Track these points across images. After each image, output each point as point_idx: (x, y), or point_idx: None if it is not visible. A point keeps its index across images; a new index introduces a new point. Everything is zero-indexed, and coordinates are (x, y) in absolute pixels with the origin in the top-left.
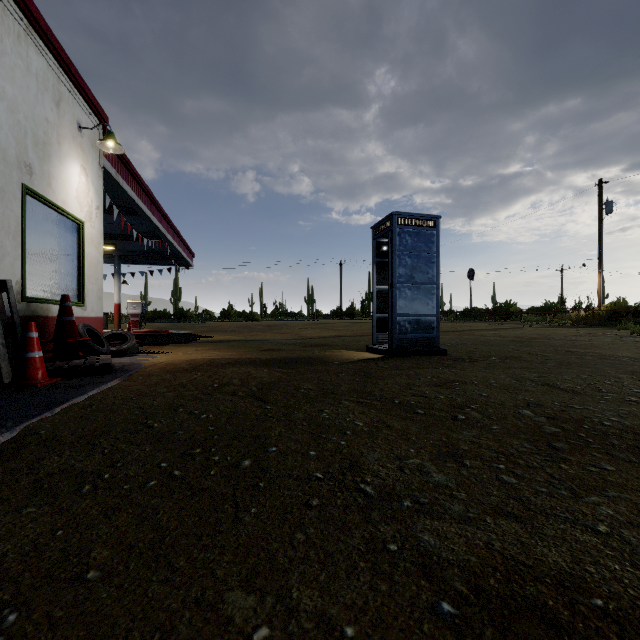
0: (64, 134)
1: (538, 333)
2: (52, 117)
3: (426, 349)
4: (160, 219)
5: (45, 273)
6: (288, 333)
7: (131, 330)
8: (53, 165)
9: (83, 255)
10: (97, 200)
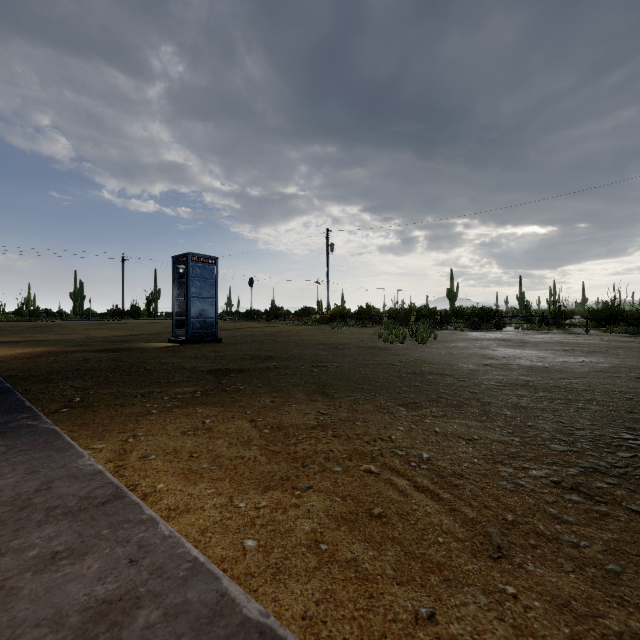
0: None
1: (286, 329)
2: None
3: (209, 339)
4: None
5: None
6: (73, 334)
7: None
8: None
9: None
10: None
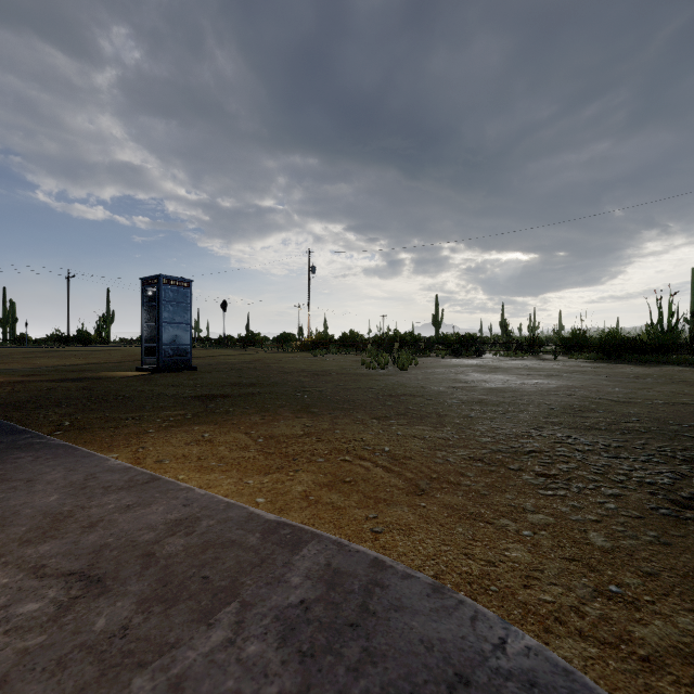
0: None
1: (265, 357)
2: None
3: (183, 367)
4: None
5: None
6: (13, 363)
7: None
8: None
9: None
10: None
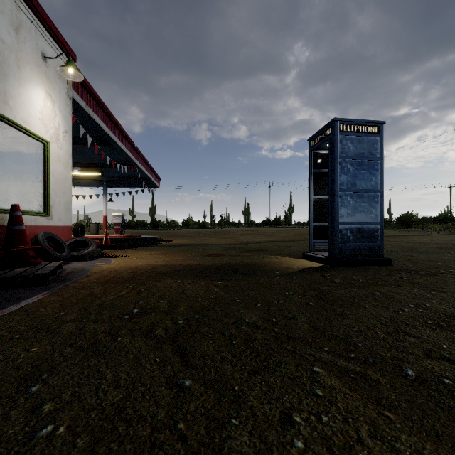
0: (25, 59)
1: None
2: (9, 40)
3: (370, 258)
4: (130, 149)
5: (2, 185)
6: (230, 238)
7: (108, 236)
8: (11, 85)
9: (48, 171)
10: (65, 125)
